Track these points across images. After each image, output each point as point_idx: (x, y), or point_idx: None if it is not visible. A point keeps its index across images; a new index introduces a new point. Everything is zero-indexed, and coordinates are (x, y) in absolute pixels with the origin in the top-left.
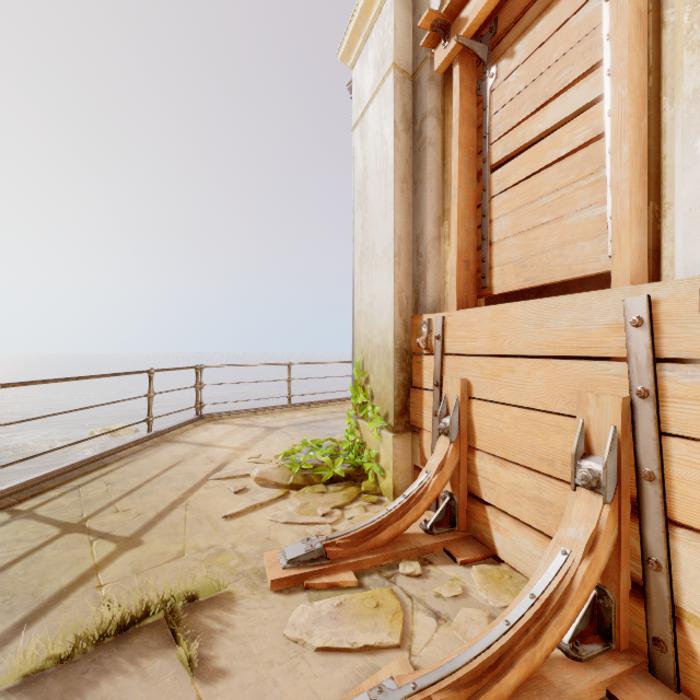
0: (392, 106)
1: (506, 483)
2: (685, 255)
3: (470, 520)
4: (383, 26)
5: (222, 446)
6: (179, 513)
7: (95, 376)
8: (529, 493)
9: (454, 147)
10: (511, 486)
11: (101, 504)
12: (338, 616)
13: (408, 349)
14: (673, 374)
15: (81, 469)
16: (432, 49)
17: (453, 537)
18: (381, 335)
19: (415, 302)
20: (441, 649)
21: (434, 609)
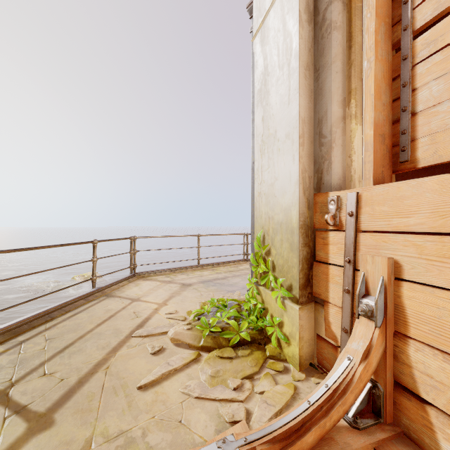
0: None
1: None
2: None
3: (400, 413)
4: None
5: (147, 301)
6: (99, 379)
7: (45, 247)
8: None
9: (369, 18)
10: None
11: (32, 365)
12: None
13: (310, 225)
14: None
15: (30, 324)
16: None
17: (383, 435)
18: (283, 212)
19: (316, 181)
20: None
21: None
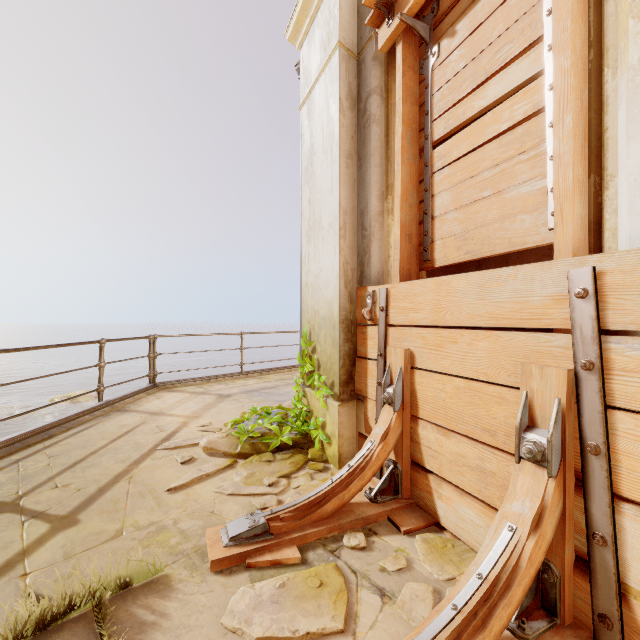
0: (337, 83)
1: (449, 453)
2: (630, 226)
3: (413, 487)
4: (329, 6)
5: (173, 415)
6: (122, 487)
7: (40, 347)
8: (472, 463)
9: (397, 123)
10: (453, 455)
11: (39, 480)
12: (280, 599)
13: (353, 320)
14: (619, 347)
15: (23, 442)
16: (376, 29)
17: (397, 505)
18: (327, 306)
19: (359, 274)
20: (386, 631)
21: (379, 585)
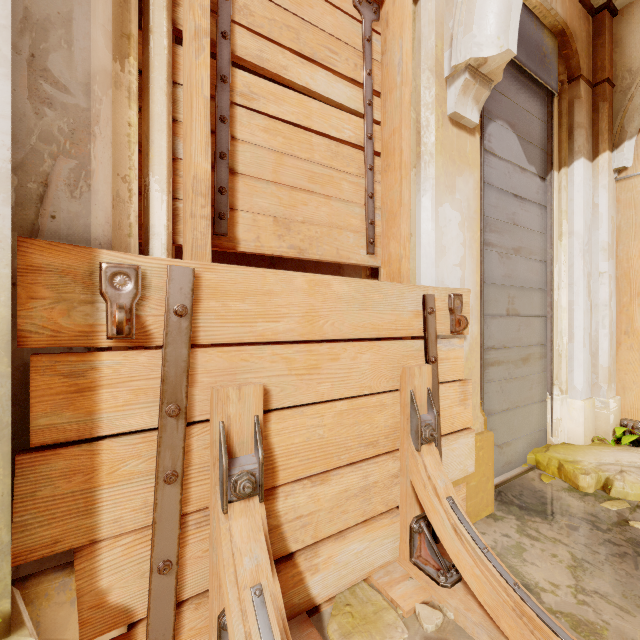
0: None
1: (329, 500)
2: (435, 273)
3: None
4: None
5: None
6: None
7: None
8: (356, 490)
9: None
10: (335, 498)
11: None
12: None
13: None
14: (440, 345)
15: None
16: None
17: None
18: None
19: (17, 200)
20: None
21: None
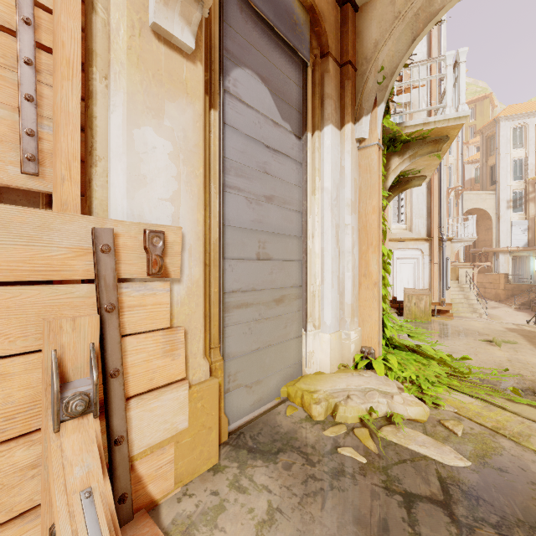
0: None
1: None
2: (127, 204)
3: None
4: None
5: None
6: None
7: None
8: None
9: None
10: None
11: None
12: None
13: None
14: (128, 290)
15: None
16: None
17: None
18: None
19: None
20: None
21: None
